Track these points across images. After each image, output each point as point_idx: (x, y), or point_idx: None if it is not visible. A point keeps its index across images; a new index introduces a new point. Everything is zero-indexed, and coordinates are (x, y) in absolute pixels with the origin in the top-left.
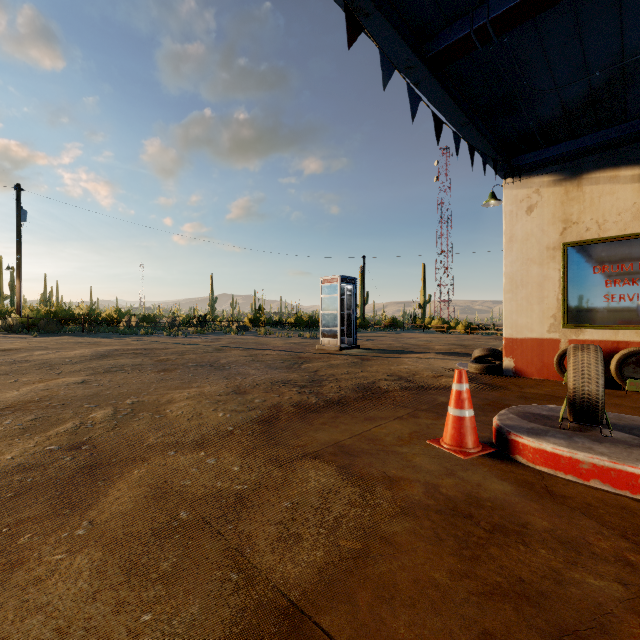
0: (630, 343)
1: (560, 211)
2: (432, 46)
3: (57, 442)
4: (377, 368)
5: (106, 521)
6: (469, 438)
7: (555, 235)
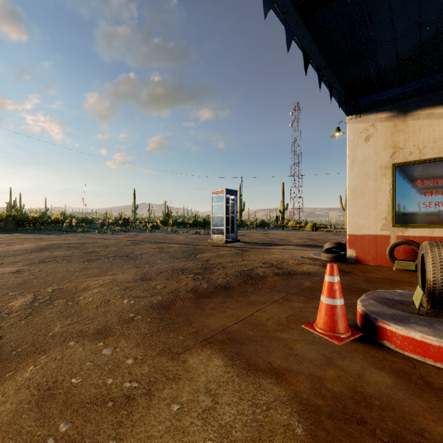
0: None
1: (390, 140)
2: None
3: None
4: (254, 257)
5: None
6: (341, 324)
7: (386, 158)
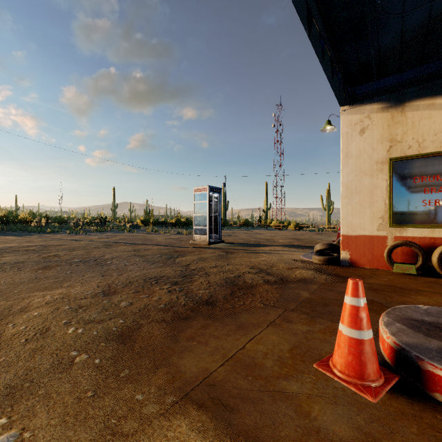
0: None
1: (387, 132)
2: None
3: None
4: (240, 261)
5: None
6: (371, 367)
7: (383, 152)
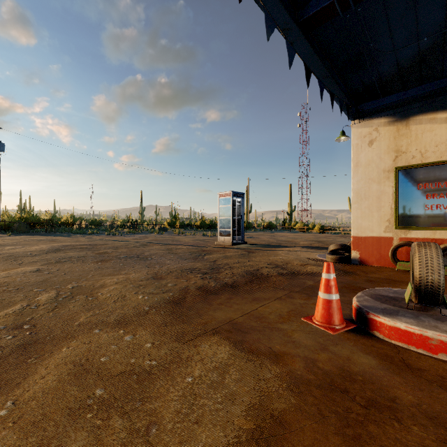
0: (445, 240)
1: (393, 144)
2: (304, 12)
3: (4, 322)
4: (260, 258)
5: (28, 400)
6: (336, 317)
7: (389, 161)
